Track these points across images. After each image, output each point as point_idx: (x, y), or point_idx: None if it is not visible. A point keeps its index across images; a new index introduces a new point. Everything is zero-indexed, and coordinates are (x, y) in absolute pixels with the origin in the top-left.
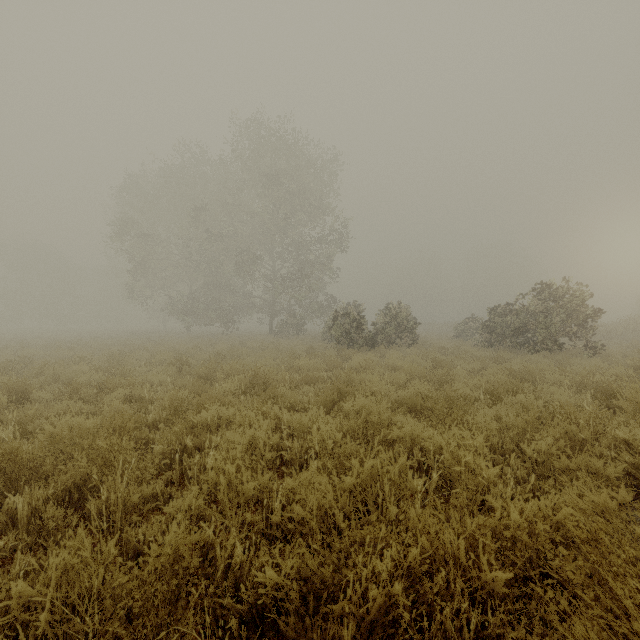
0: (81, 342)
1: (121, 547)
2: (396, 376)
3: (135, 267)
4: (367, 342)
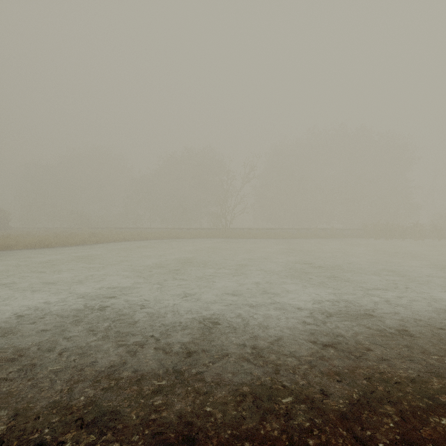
0: None
1: None
2: None
3: None
4: None
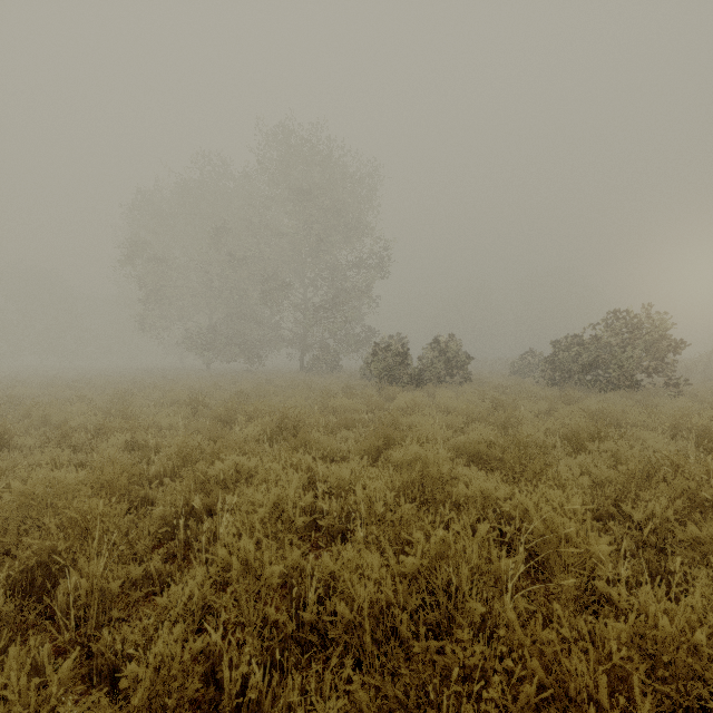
0: (84, 380)
1: (90, 660)
2: (451, 419)
3: (147, 295)
4: (413, 380)
